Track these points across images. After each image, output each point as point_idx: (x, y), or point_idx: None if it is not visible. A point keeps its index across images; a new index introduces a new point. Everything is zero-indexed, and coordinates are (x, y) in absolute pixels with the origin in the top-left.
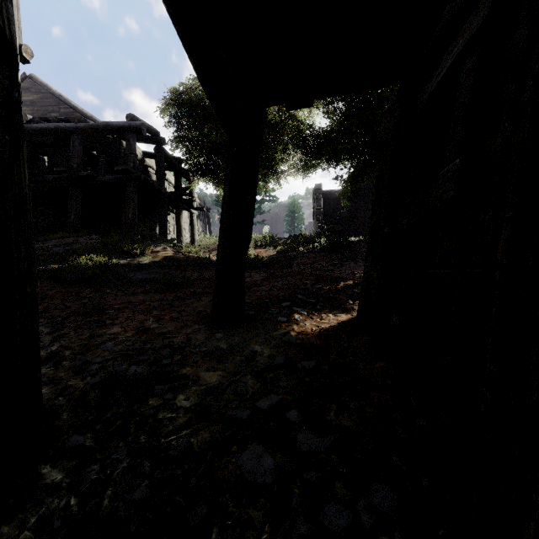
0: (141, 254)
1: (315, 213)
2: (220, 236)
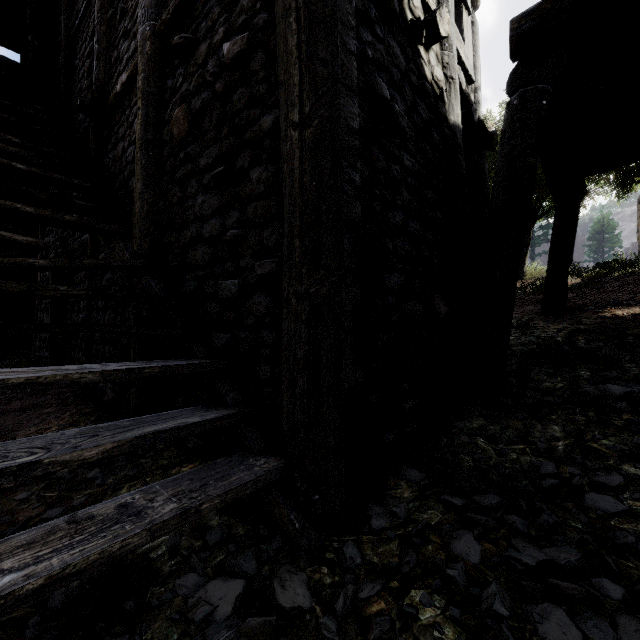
0: None
1: None
2: (549, 262)
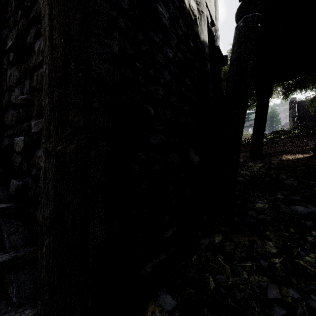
0: None
1: (290, 116)
2: (254, 130)
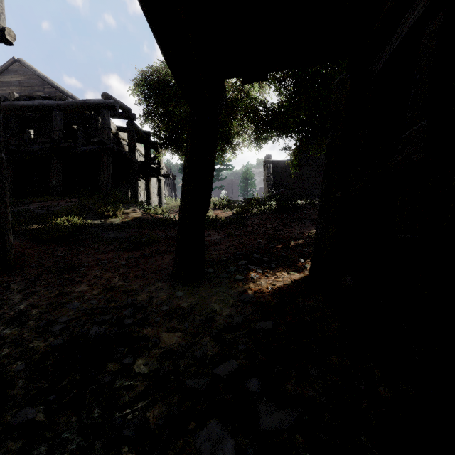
0: (113, 215)
1: (265, 180)
2: (181, 199)
